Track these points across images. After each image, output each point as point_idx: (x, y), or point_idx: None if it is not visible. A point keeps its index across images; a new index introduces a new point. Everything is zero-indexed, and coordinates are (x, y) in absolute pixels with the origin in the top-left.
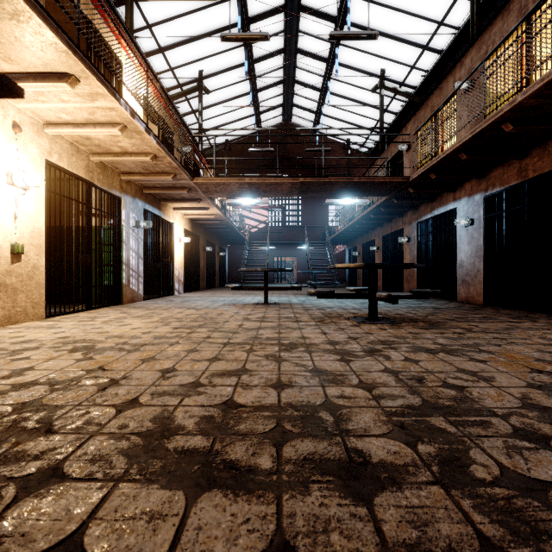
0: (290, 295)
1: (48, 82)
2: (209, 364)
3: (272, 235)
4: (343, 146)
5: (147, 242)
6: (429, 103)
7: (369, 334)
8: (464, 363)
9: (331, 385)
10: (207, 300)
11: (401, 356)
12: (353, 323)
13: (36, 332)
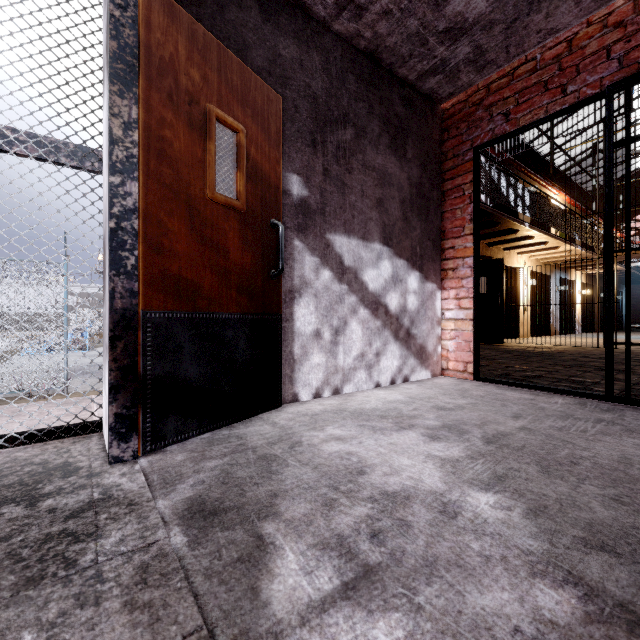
0: None
1: (549, 250)
2: None
3: None
4: None
5: None
6: None
7: None
8: None
9: None
10: None
11: None
12: None
13: (543, 339)
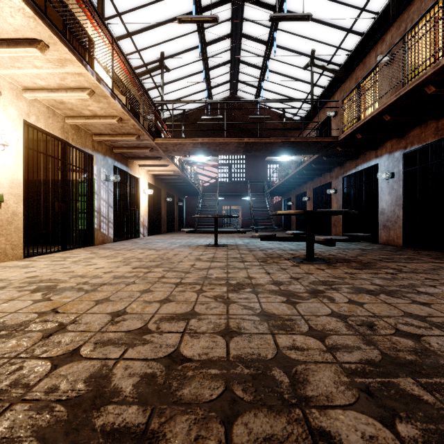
0: (236, 238)
1: (20, 47)
2: (159, 306)
3: (221, 188)
4: (279, 115)
5: (117, 194)
6: (354, 76)
7: (309, 274)
8: (408, 306)
9: (281, 332)
10: (166, 242)
11: (344, 298)
12: (292, 263)
13: (10, 271)
